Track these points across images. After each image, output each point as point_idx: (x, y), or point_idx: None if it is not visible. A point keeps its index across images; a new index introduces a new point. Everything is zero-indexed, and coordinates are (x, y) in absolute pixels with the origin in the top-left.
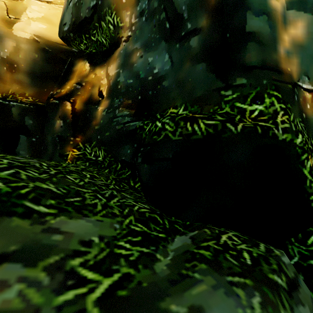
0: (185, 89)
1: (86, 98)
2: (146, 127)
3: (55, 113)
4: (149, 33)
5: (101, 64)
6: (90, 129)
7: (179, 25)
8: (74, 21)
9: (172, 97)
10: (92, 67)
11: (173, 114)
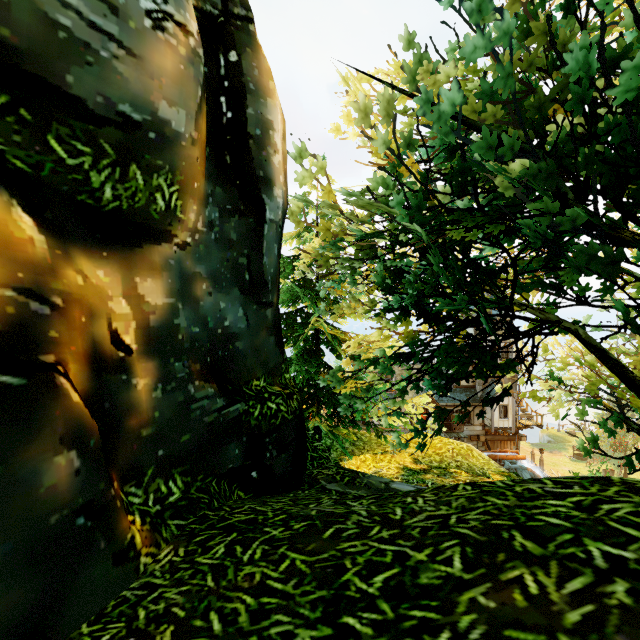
0: (262, 358)
1: (87, 353)
2: (254, 411)
3: (5, 431)
4: (219, 264)
5: (89, 247)
6: (125, 442)
7: (262, 290)
8: (10, 41)
9: (251, 365)
10: (54, 238)
11: (257, 387)
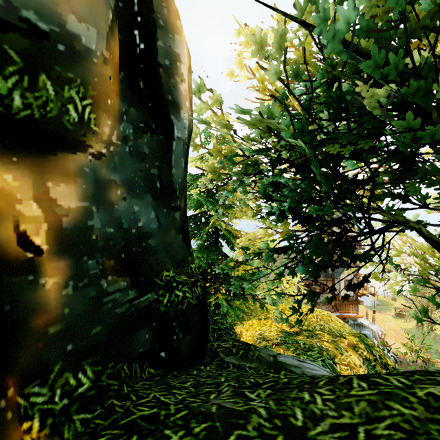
0: (171, 253)
1: None
2: (163, 299)
3: None
4: (133, 173)
5: None
6: (28, 343)
7: (171, 196)
8: None
9: (161, 258)
10: None
11: (167, 277)
